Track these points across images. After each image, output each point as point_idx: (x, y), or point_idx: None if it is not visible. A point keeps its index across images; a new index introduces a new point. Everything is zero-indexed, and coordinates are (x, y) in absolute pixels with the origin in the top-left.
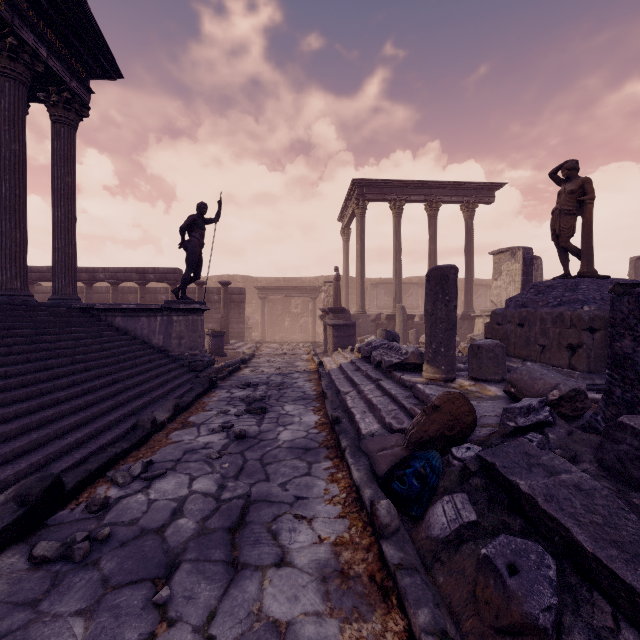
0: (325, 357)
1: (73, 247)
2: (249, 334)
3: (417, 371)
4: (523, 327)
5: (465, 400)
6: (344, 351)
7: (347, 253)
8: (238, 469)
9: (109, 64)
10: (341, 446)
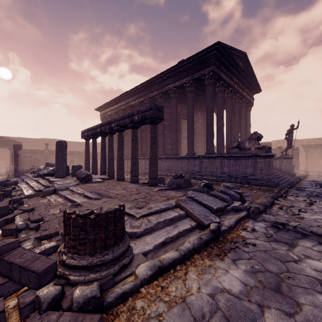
0: None
1: None
2: None
3: None
4: None
5: None
6: None
7: None
8: None
9: (259, 90)
10: None
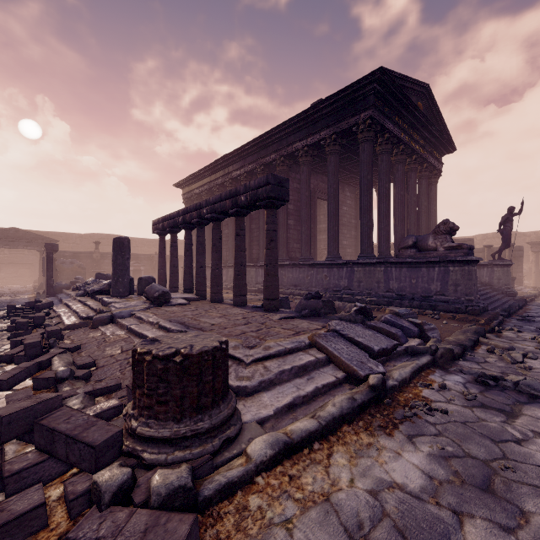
0: None
1: None
2: None
3: None
4: None
5: None
6: None
7: None
8: None
9: (452, 148)
10: None
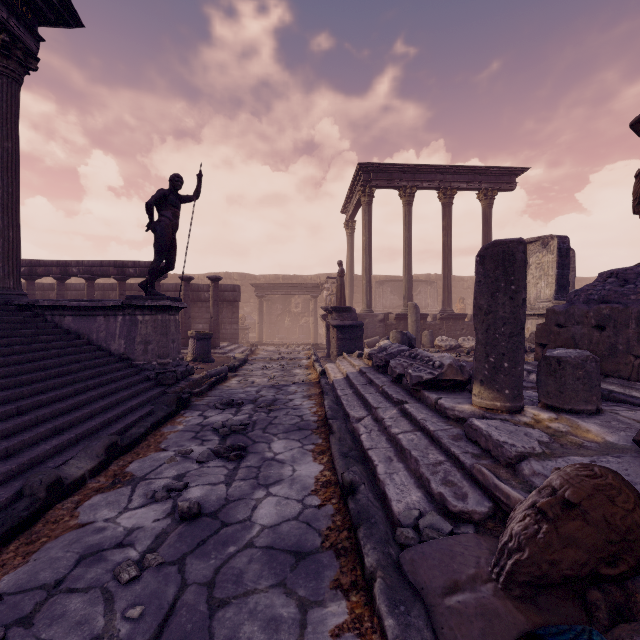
0: (328, 363)
1: (15, 229)
2: (245, 335)
3: (456, 390)
4: (604, 330)
5: (633, 492)
6: (350, 356)
7: (351, 248)
8: (159, 619)
9: (62, 5)
10: (364, 563)
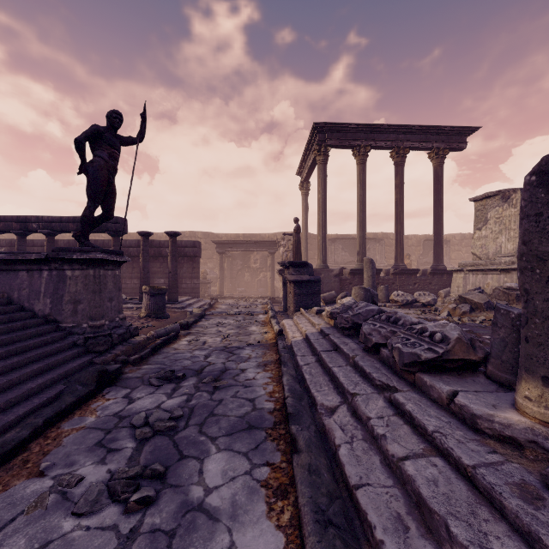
0: (285, 319)
1: None
2: (207, 289)
3: (465, 374)
4: None
5: None
6: (308, 312)
7: (306, 207)
8: None
9: None
10: None
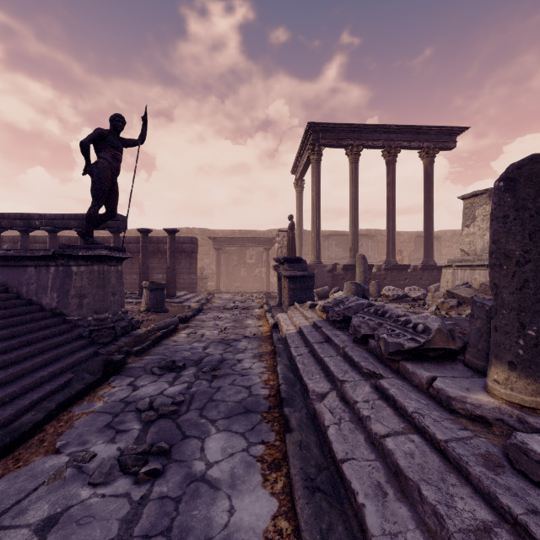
0: (280, 313)
1: None
2: (204, 284)
3: (445, 362)
4: None
5: None
6: (302, 306)
7: (300, 204)
8: None
9: None
10: None
